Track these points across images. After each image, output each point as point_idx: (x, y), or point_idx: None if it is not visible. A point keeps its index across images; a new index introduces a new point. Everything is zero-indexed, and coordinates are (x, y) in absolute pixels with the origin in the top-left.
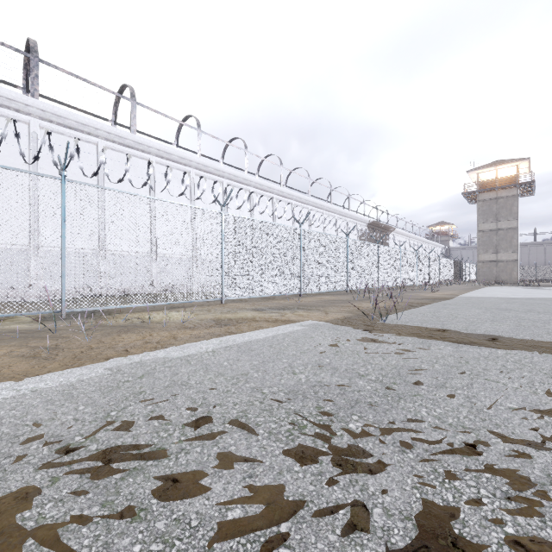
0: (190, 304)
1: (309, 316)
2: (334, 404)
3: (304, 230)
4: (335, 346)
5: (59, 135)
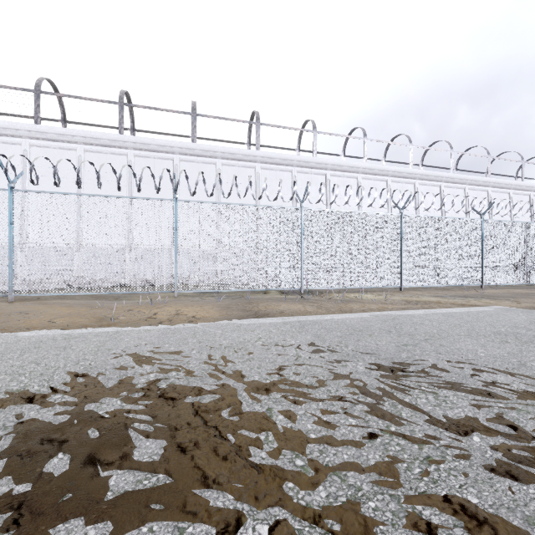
0: (370, 289)
1: (497, 303)
2: (528, 339)
3: (486, 221)
4: (530, 320)
5: (270, 171)
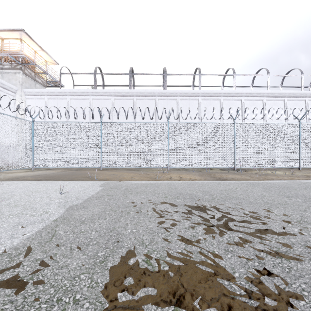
0: (276, 169)
1: None
2: None
3: None
4: None
5: (207, 100)
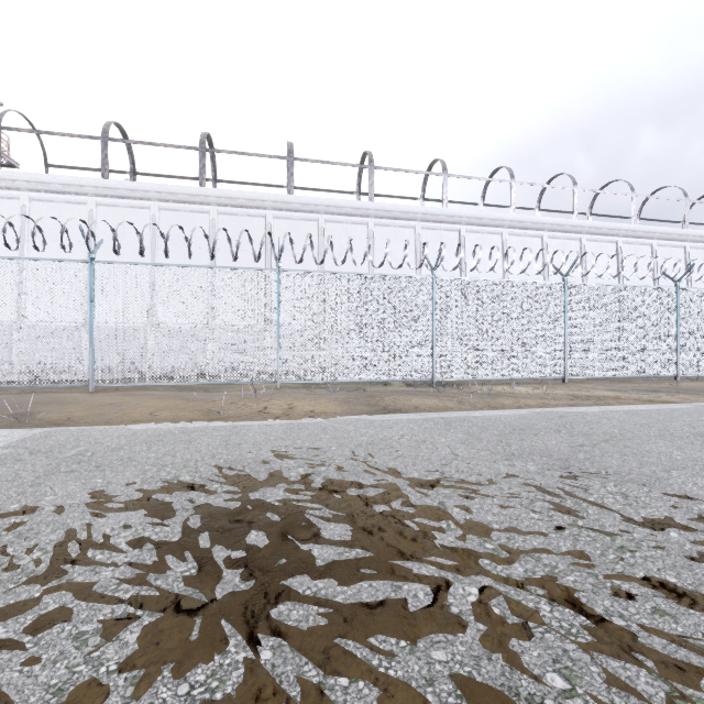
0: (522, 381)
1: (698, 399)
2: None
3: (683, 289)
4: None
5: (387, 228)
